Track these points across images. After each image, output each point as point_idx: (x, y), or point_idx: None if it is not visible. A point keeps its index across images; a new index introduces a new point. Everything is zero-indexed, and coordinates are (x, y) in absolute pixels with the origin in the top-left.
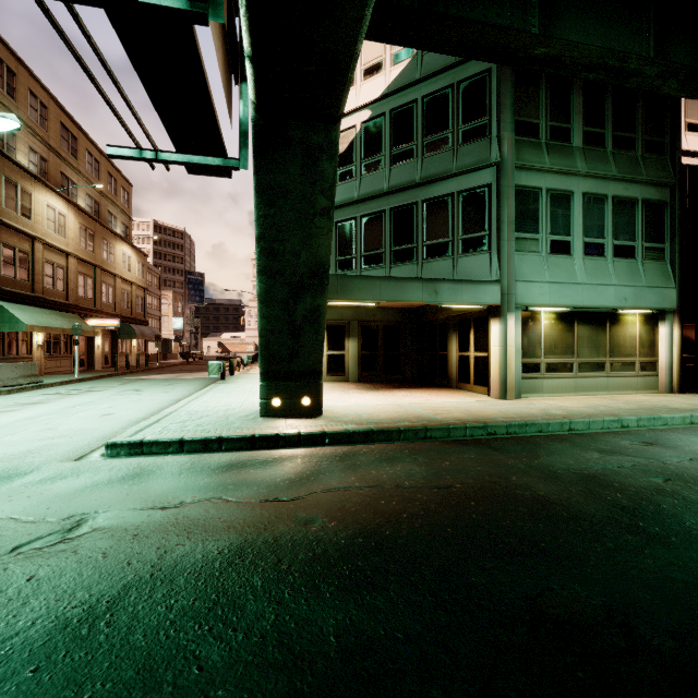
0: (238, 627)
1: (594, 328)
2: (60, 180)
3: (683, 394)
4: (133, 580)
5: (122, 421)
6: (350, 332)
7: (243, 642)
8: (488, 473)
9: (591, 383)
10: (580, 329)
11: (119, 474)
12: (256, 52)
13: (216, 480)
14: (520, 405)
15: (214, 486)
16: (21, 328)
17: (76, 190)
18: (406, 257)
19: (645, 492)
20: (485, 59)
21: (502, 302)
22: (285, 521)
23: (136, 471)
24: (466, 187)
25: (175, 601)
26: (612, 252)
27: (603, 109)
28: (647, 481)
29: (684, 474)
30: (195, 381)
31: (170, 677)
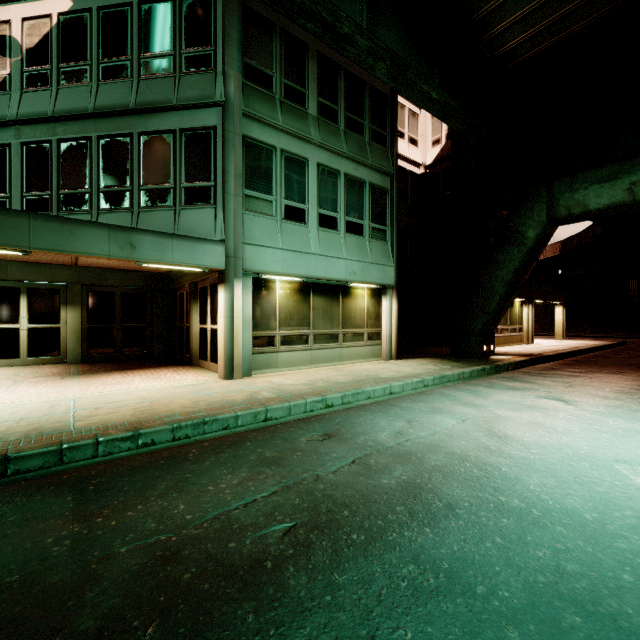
0: None
1: (329, 300)
2: None
3: (399, 360)
4: None
5: None
6: (68, 298)
7: None
8: None
9: (326, 354)
10: (316, 301)
11: None
12: None
13: None
14: (238, 386)
15: None
16: None
17: None
18: (118, 203)
19: (219, 593)
20: None
21: (227, 266)
22: None
23: None
24: (189, 125)
25: None
26: (344, 227)
27: (337, 86)
28: (255, 543)
29: (323, 504)
30: None
31: None
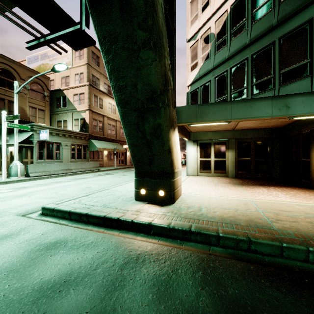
0: None
1: None
2: None
3: None
4: None
5: (85, 192)
6: (229, 146)
7: None
8: None
9: None
10: None
11: (3, 233)
12: None
13: (16, 259)
14: None
15: None
16: (96, 149)
17: None
18: (264, 87)
19: None
20: None
21: None
22: None
23: (13, 233)
24: None
25: None
26: None
27: None
28: None
29: None
30: None
31: None
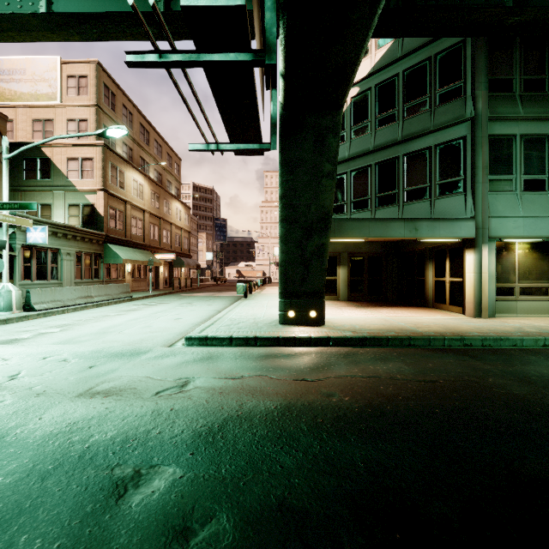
0: (298, 449)
1: None
2: (139, 161)
3: None
4: (228, 417)
5: (188, 323)
6: (341, 261)
7: (303, 458)
8: (466, 374)
9: None
10: None
11: (198, 357)
12: (288, 72)
13: (260, 364)
14: (494, 323)
15: (260, 368)
16: (120, 261)
17: (149, 167)
18: (388, 201)
19: None
20: (461, 35)
21: (476, 235)
22: (313, 393)
23: (208, 355)
24: (442, 140)
25: (256, 431)
26: None
27: None
28: None
29: None
30: (226, 297)
31: (266, 468)
